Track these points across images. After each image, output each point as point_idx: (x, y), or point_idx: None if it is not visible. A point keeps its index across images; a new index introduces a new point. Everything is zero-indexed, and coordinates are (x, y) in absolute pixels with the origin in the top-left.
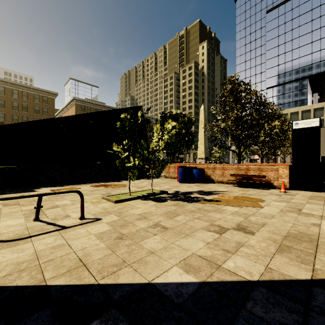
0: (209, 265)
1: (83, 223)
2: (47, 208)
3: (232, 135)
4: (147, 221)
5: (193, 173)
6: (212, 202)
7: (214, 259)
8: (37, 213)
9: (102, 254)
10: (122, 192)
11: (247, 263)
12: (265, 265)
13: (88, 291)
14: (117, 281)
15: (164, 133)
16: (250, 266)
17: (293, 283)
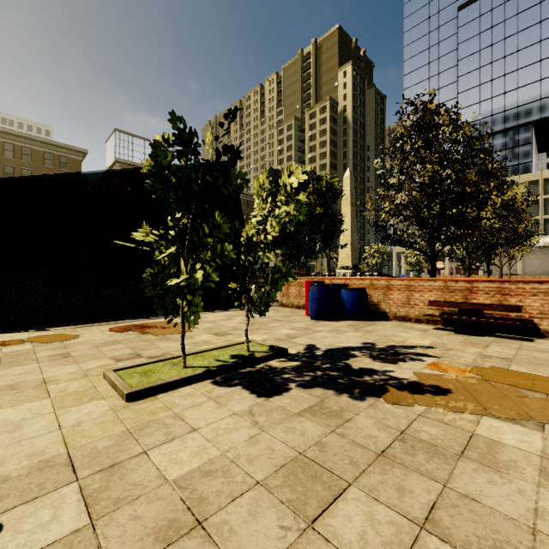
0: None
1: None
2: None
3: (419, 218)
4: None
5: (342, 299)
6: (425, 396)
7: None
8: None
9: None
10: (172, 349)
11: None
12: None
13: None
14: None
15: (279, 199)
16: None
17: None
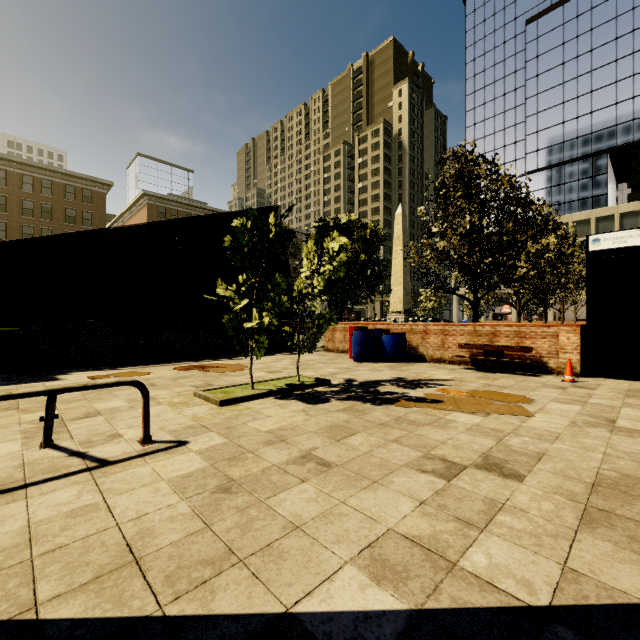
0: (430, 561)
1: (147, 453)
2: (76, 417)
3: (462, 265)
4: (287, 447)
5: (383, 343)
6: (423, 403)
7: (439, 546)
8: (47, 431)
9: (181, 532)
10: (236, 381)
11: (517, 557)
12: (561, 562)
13: (136, 639)
14: (209, 606)
15: (324, 259)
16: (525, 564)
17: (637, 614)
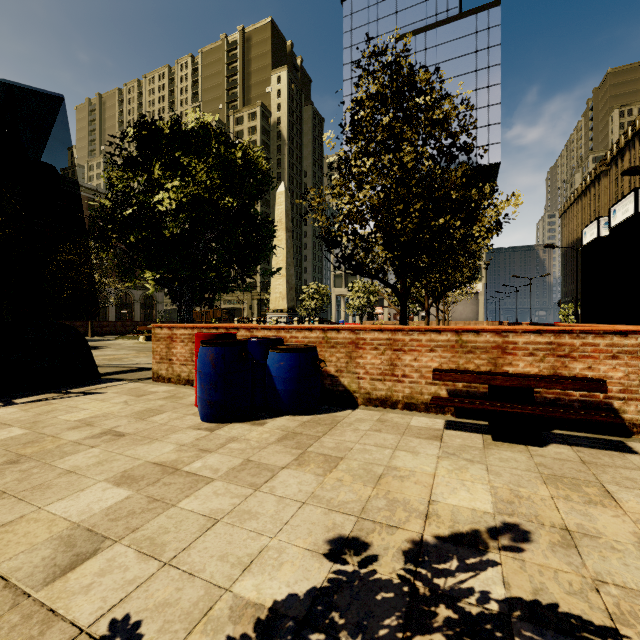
0: None
1: None
2: None
3: (387, 234)
4: None
5: (270, 371)
6: None
7: None
8: None
9: None
10: None
11: None
12: None
13: None
14: None
15: None
16: None
17: None
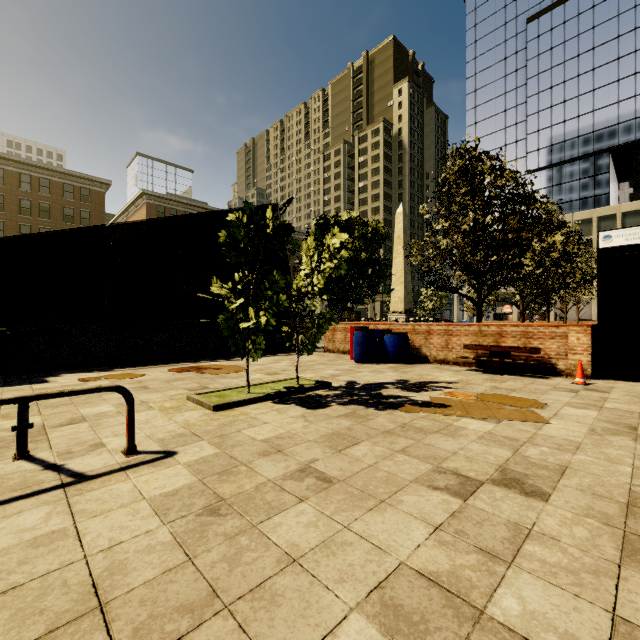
0: (452, 607)
1: (130, 466)
2: (59, 424)
3: (465, 263)
4: (284, 458)
5: (385, 343)
6: (430, 408)
7: (461, 586)
8: (20, 441)
9: (159, 567)
10: (232, 383)
11: (556, 601)
12: (609, 609)
13: None
14: None
15: (324, 256)
16: (567, 612)
17: None
